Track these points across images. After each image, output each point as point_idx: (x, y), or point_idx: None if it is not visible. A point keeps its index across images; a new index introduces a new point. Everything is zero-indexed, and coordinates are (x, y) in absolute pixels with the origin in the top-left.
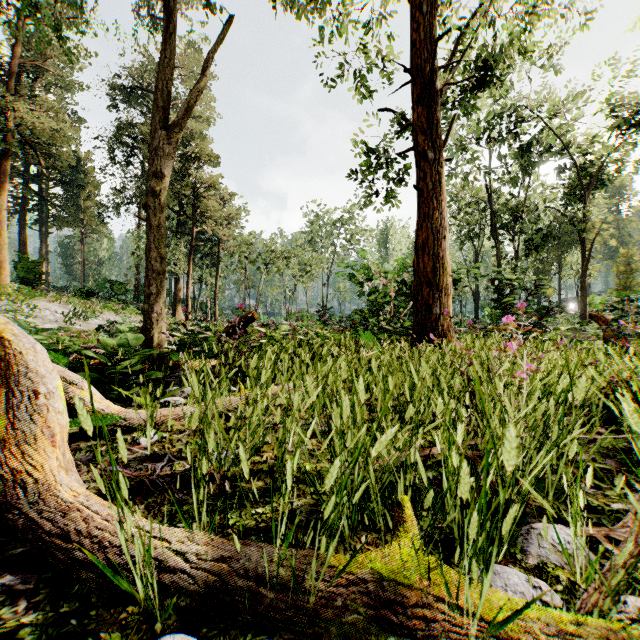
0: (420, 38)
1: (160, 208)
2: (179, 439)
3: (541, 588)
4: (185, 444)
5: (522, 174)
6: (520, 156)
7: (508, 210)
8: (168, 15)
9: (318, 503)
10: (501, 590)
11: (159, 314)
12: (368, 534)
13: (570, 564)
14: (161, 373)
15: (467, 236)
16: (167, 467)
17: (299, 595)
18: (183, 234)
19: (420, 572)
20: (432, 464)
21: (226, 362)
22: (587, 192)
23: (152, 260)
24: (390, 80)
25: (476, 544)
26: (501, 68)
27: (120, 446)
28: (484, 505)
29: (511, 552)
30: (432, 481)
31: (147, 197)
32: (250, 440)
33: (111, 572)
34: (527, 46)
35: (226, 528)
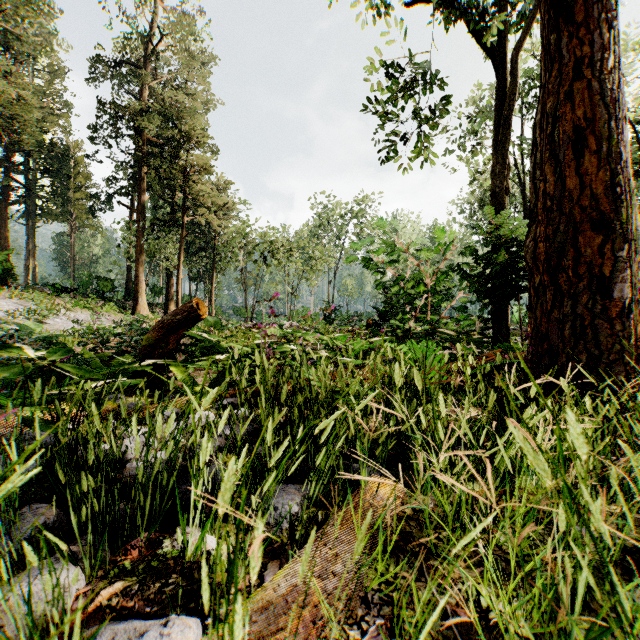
0: None
1: None
2: None
3: None
4: None
5: None
6: None
7: None
8: None
9: None
10: None
11: None
12: None
13: None
14: None
15: None
16: None
17: None
18: (173, 224)
19: None
20: None
21: None
22: None
23: None
24: None
25: None
26: None
27: None
28: None
29: None
30: None
31: None
32: None
33: None
34: None
35: None
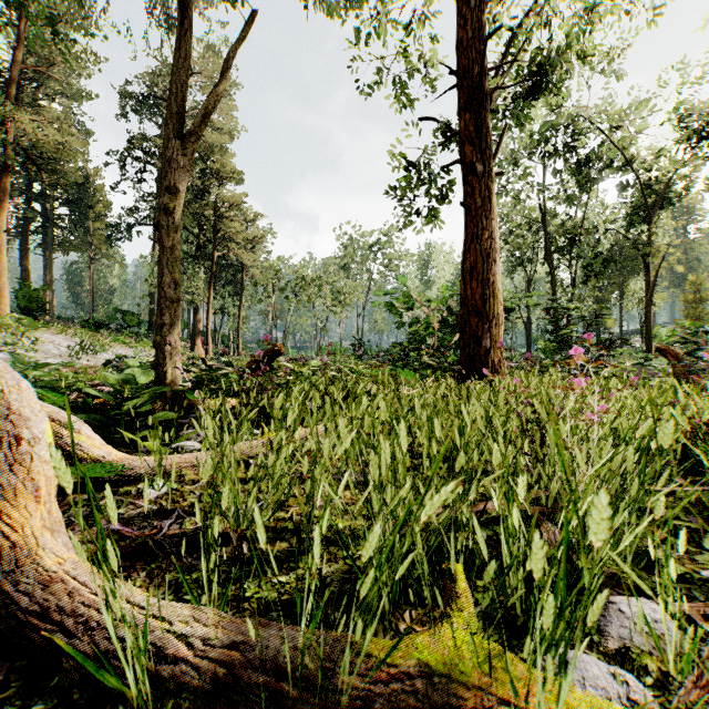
0: (467, 36)
1: (174, 227)
2: (191, 491)
3: (628, 682)
4: (198, 497)
5: (580, 192)
6: (577, 172)
7: (564, 232)
8: (183, 9)
9: (352, 570)
10: (578, 685)
11: (173, 347)
12: (412, 609)
13: (660, 649)
14: (174, 414)
15: (518, 261)
16: (176, 525)
17: (328, 692)
18: (203, 259)
19: (479, 664)
20: (486, 521)
21: (248, 401)
22: (652, 212)
23: (165, 286)
24: (433, 86)
25: (552, 634)
26: (557, 73)
27: (109, 506)
28: (564, 586)
29: (586, 632)
30: (486, 542)
31: (159, 215)
32: (273, 493)
33: (94, 665)
34: (586, 48)
35: (241, 602)
